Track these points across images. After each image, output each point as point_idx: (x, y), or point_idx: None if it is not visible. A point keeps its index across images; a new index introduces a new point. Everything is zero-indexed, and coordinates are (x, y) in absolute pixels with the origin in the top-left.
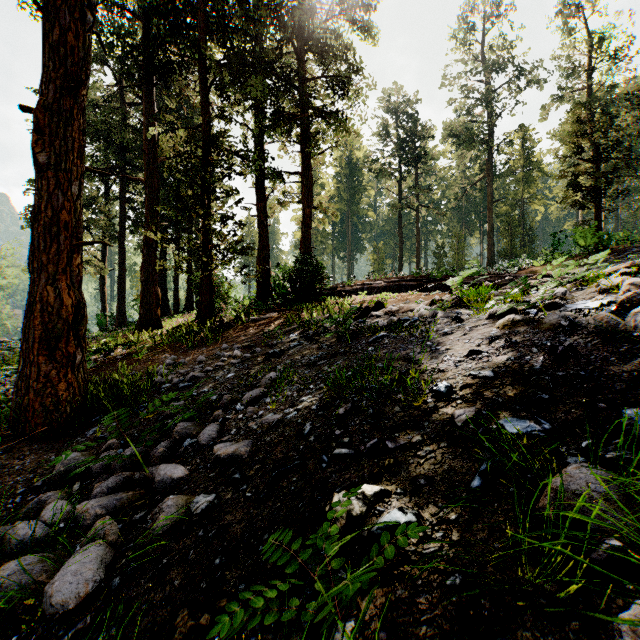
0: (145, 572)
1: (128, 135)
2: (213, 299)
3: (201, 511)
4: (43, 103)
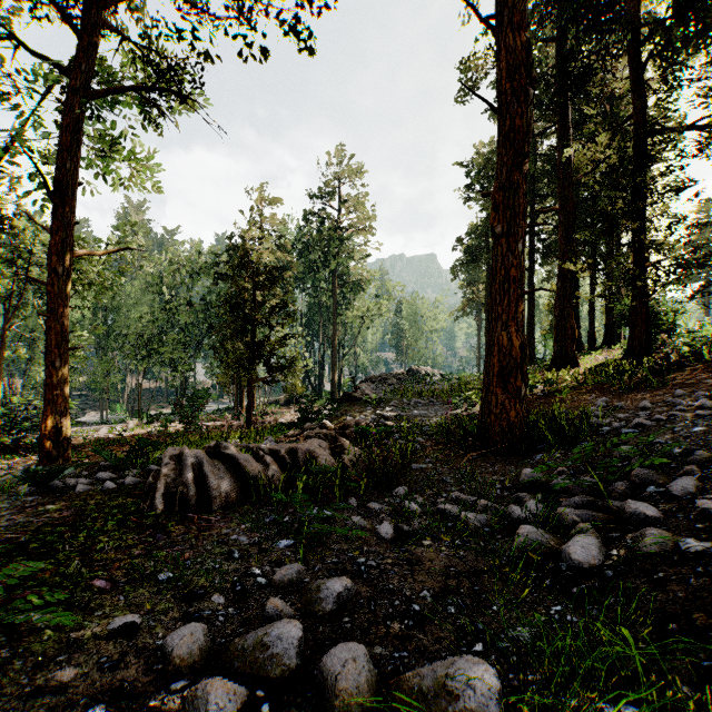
0: (637, 576)
1: (537, 166)
2: (649, 331)
3: (694, 551)
4: (498, 186)
